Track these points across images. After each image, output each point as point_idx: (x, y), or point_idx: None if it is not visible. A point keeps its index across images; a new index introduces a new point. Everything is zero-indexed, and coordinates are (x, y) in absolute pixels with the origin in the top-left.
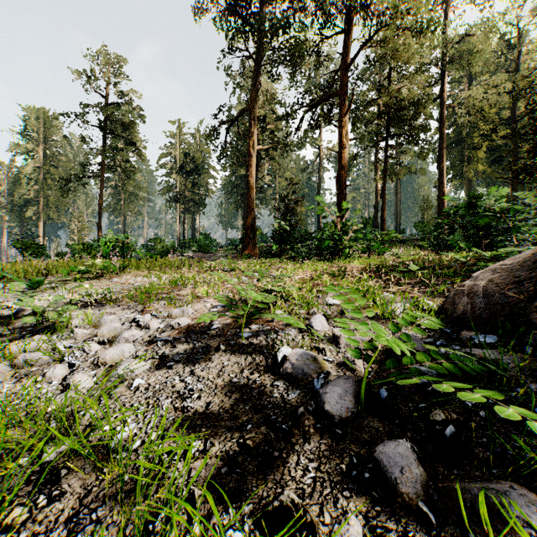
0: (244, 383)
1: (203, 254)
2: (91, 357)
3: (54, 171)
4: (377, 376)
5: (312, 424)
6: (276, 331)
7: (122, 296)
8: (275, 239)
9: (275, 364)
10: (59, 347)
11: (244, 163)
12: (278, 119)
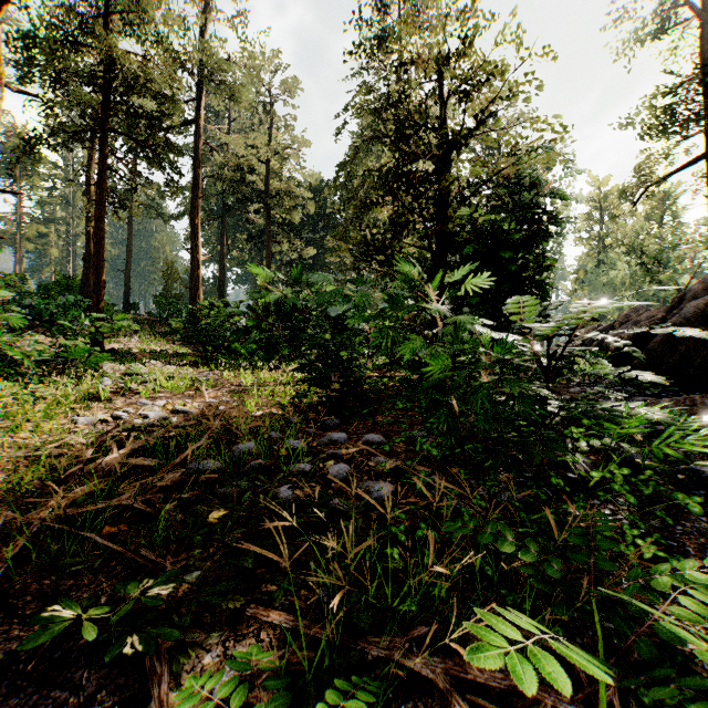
0: None
1: None
2: None
3: None
4: None
5: None
6: None
7: None
8: None
9: None
10: None
11: None
12: None
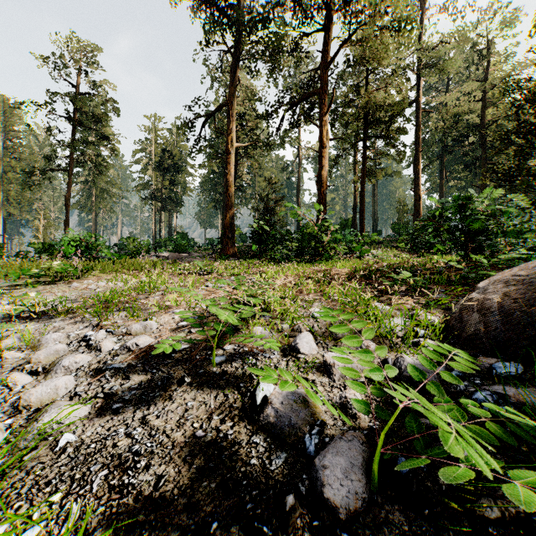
0: (212, 439)
1: (179, 254)
2: (14, 394)
3: (17, 164)
4: (392, 435)
5: (307, 523)
6: (255, 354)
7: (77, 306)
8: (255, 239)
9: (253, 408)
10: None
11: (223, 160)
12: (257, 117)
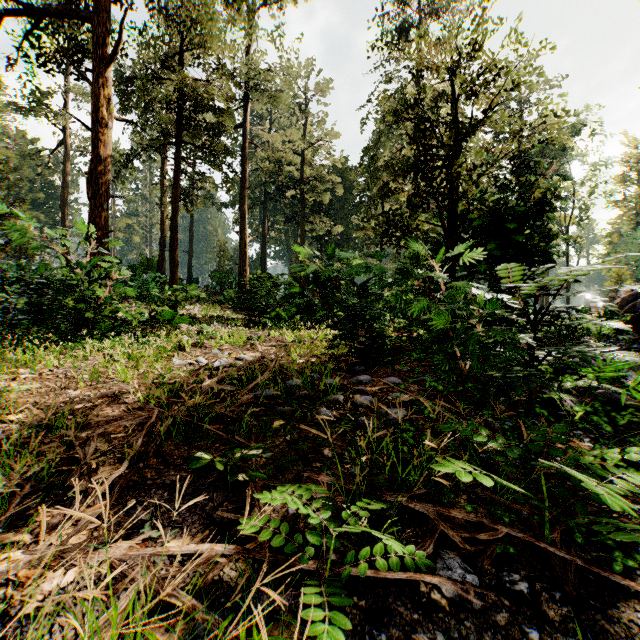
0: None
1: None
2: None
3: None
4: None
5: None
6: None
7: None
8: None
9: None
10: None
11: None
12: None
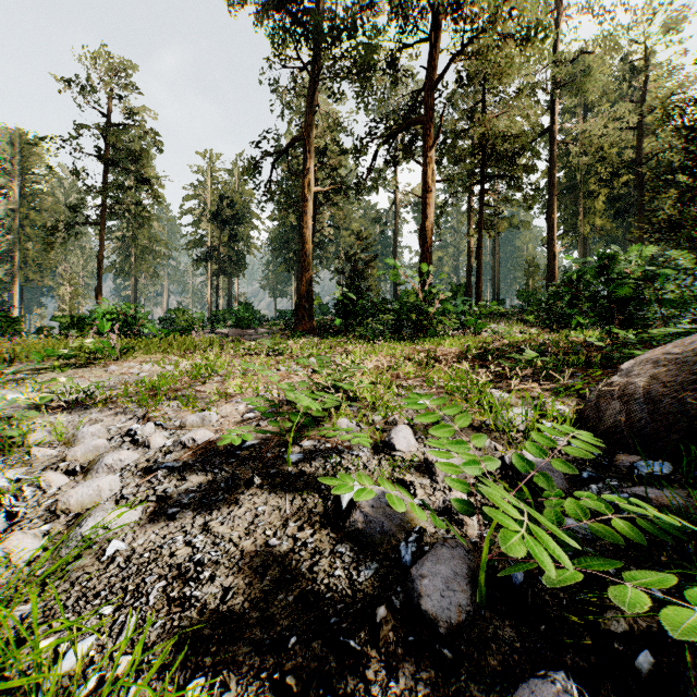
0: (288, 548)
1: (242, 331)
2: (49, 497)
3: (36, 216)
4: None
5: (401, 638)
6: (339, 452)
7: (117, 394)
8: (339, 311)
9: (338, 513)
10: (1, 482)
11: (298, 209)
12: (342, 153)
